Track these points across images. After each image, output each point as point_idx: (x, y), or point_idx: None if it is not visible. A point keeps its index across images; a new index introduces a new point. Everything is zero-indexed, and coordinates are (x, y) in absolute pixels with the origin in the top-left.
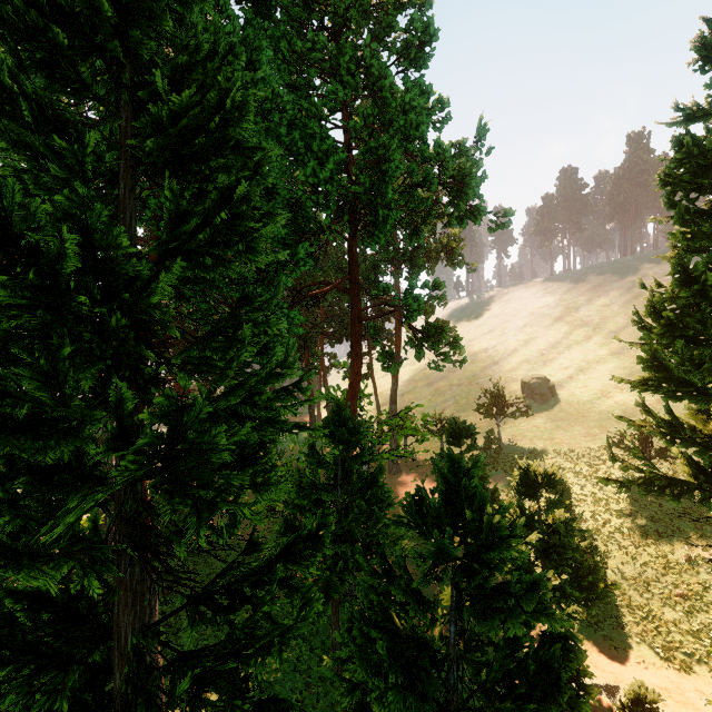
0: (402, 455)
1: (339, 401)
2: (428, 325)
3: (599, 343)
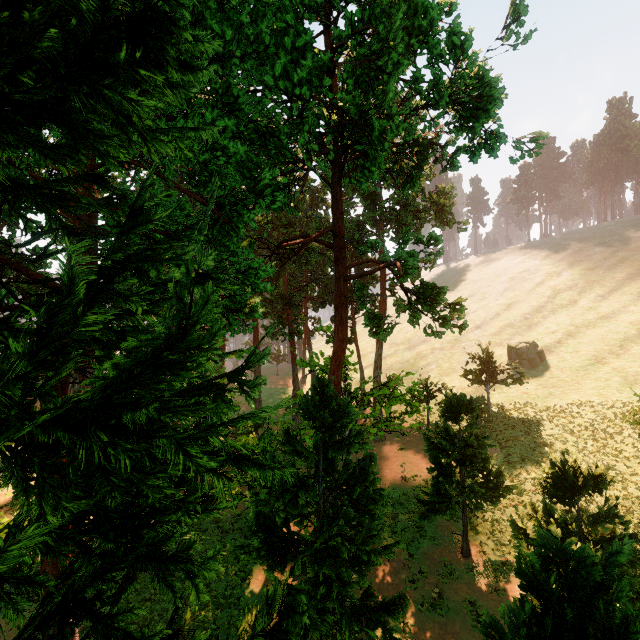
0: (391, 430)
1: (322, 368)
2: (423, 285)
3: (586, 307)
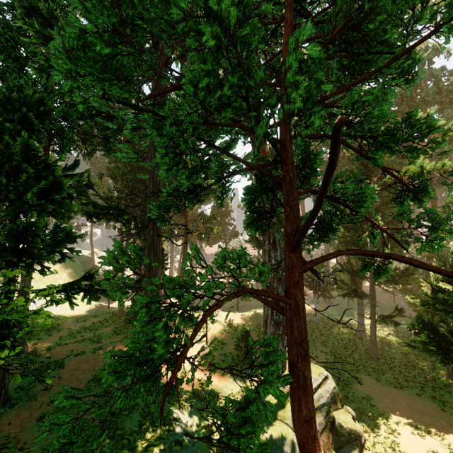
0: None
1: None
2: None
3: None
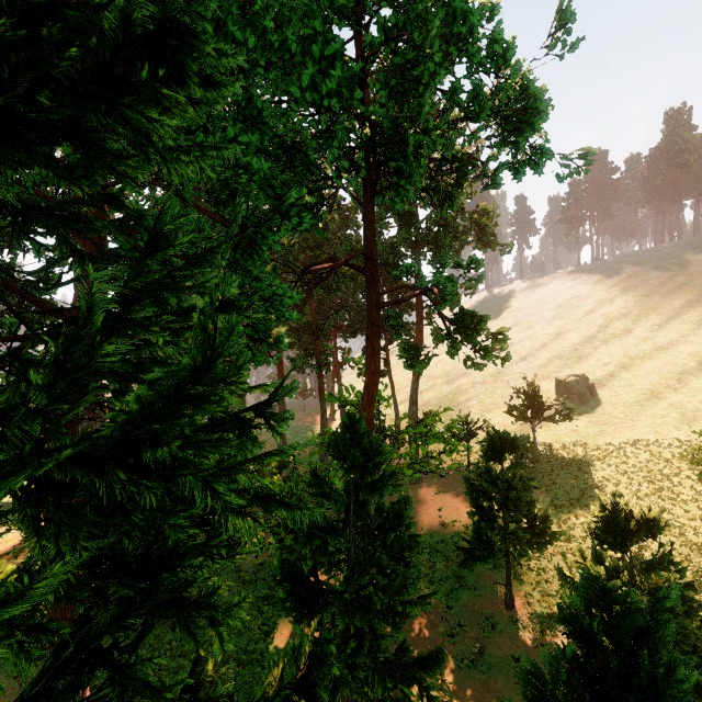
0: (428, 471)
1: (353, 404)
2: (463, 313)
3: (641, 336)
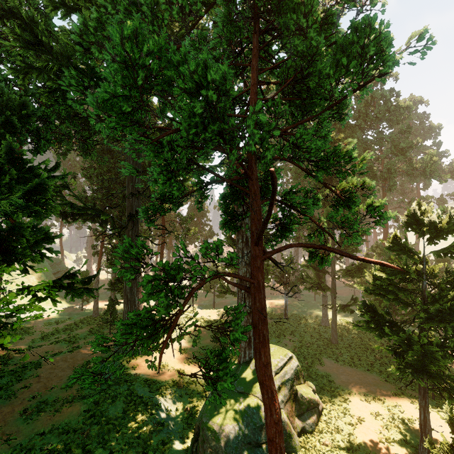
0: None
1: None
2: None
3: None
